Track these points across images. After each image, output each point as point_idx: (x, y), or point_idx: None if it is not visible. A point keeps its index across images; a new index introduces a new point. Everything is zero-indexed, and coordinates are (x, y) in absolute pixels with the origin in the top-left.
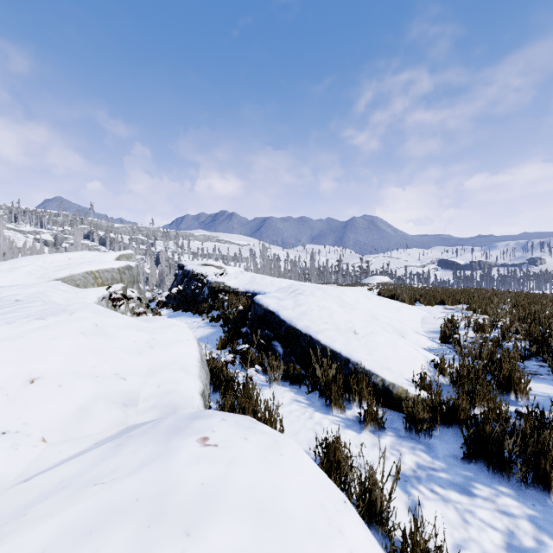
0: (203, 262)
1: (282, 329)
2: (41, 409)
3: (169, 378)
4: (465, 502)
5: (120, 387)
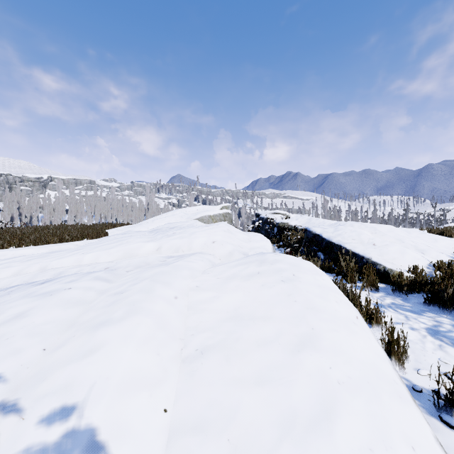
0: (273, 211)
1: (323, 244)
2: (218, 251)
3: (259, 250)
4: (414, 316)
5: (241, 249)
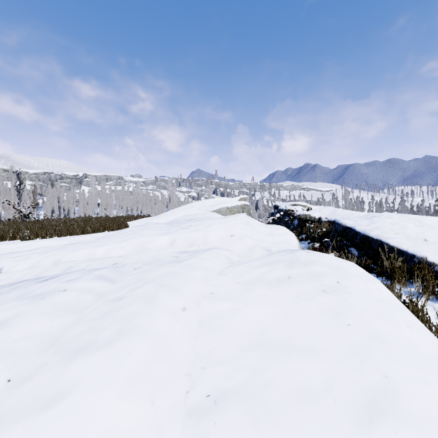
0: (292, 203)
1: (357, 238)
2: (236, 246)
3: (284, 246)
4: None
5: (263, 245)
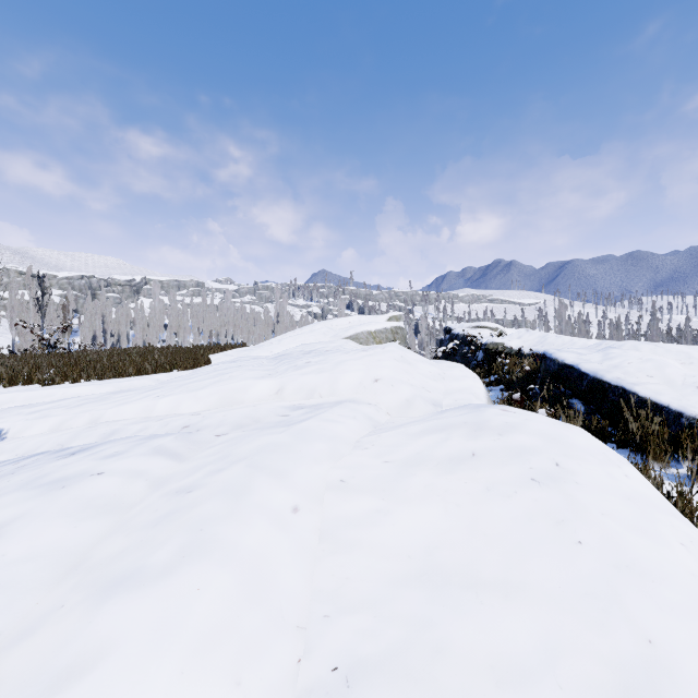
0: (474, 323)
1: (582, 383)
2: (384, 397)
3: (463, 397)
4: None
5: (428, 395)
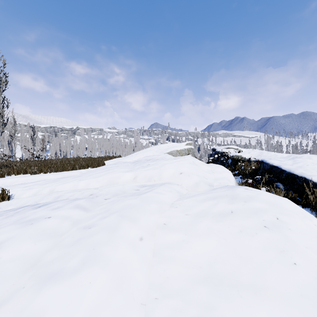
0: (226, 146)
1: (283, 175)
2: (185, 181)
3: (223, 181)
4: None
5: (206, 180)
